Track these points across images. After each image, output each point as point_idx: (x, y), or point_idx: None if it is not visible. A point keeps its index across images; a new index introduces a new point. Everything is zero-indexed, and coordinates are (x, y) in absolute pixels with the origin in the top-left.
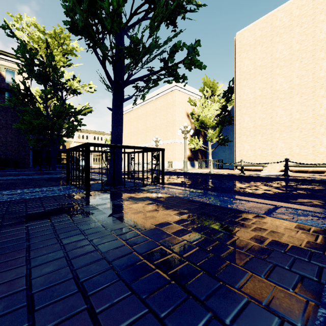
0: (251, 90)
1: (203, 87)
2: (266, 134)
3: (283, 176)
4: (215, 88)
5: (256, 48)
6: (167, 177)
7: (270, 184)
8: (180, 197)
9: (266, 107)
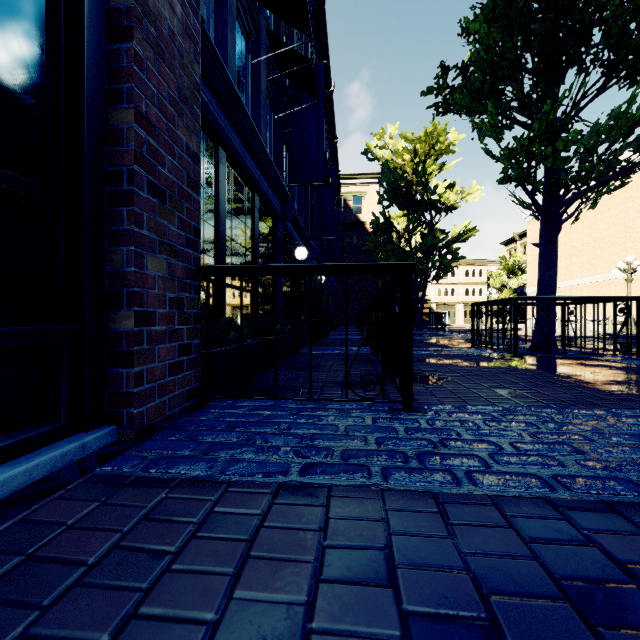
0: None
1: None
2: None
3: None
4: None
5: None
6: None
7: None
8: None
9: None
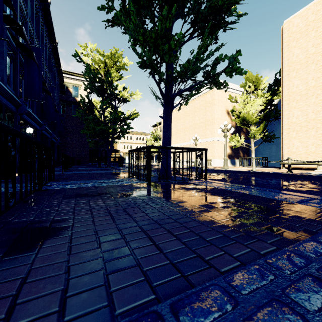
0: (303, 81)
1: (245, 82)
2: None
3: None
4: (258, 82)
5: (308, 34)
6: (208, 174)
7: (321, 183)
8: (222, 189)
9: (321, 99)
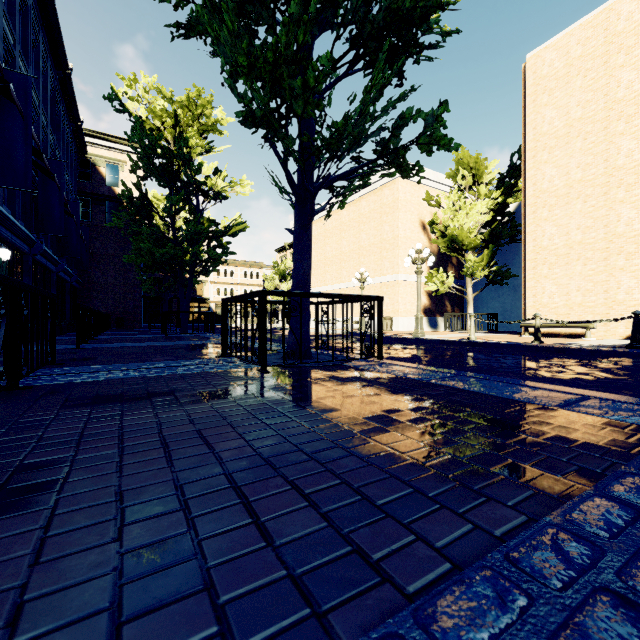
0: (560, 170)
1: (455, 169)
2: (594, 260)
3: (628, 348)
4: (480, 169)
5: (571, 82)
6: (385, 346)
7: (595, 363)
8: (413, 380)
9: (593, 205)
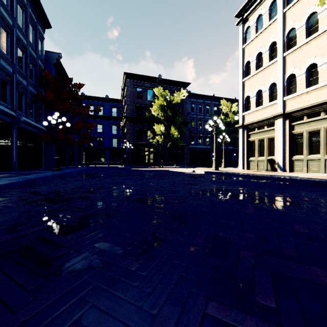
0: None
1: None
2: None
3: None
4: None
5: None
6: None
7: None
8: None
9: None
